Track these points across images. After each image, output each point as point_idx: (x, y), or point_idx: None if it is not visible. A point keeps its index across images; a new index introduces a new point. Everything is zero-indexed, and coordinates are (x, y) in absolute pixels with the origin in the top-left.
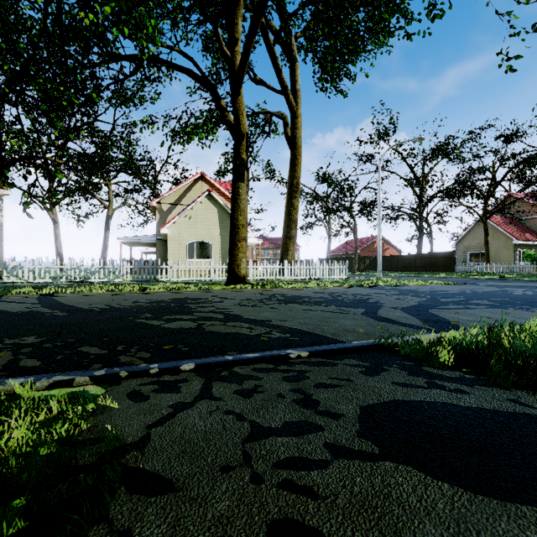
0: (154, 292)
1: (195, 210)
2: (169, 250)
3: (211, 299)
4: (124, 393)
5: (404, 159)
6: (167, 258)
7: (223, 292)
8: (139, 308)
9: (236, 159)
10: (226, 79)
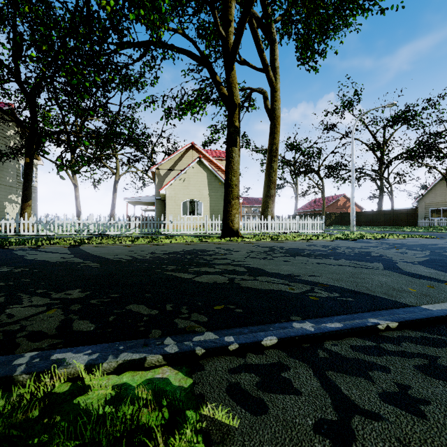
0: (163, 244)
1: (188, 174)
2: (166, 208)
3: (218, 251)
4: (222, 390)
5: (367, 127)
6: (164, 214)
7: (223, 244)
8: (160, 259)
9: (229, 127)
10: (215, 61)
